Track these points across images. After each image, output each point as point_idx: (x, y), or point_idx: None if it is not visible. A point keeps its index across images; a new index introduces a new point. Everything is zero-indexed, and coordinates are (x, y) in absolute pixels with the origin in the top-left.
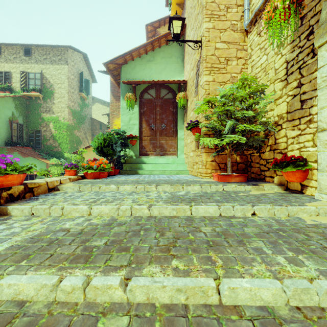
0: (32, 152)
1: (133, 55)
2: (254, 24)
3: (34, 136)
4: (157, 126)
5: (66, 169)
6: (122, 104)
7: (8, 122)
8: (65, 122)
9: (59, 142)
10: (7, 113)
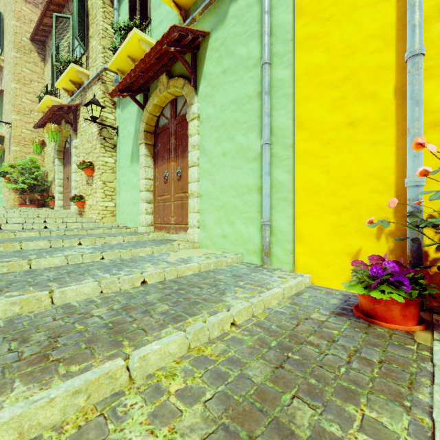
0: None
1: None
2: None
3: None
4: None
5: None
6: None
7: None
8: None
9: None
10: None
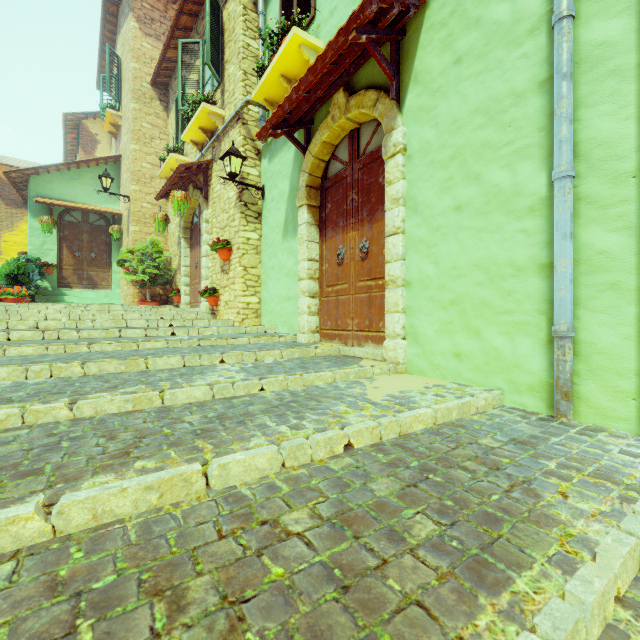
0: None
1: (50, 169)
2: None
3: None
4: (84, 255)
5: None
6: (31, 223)
7: None
8: None
9: None
10: None
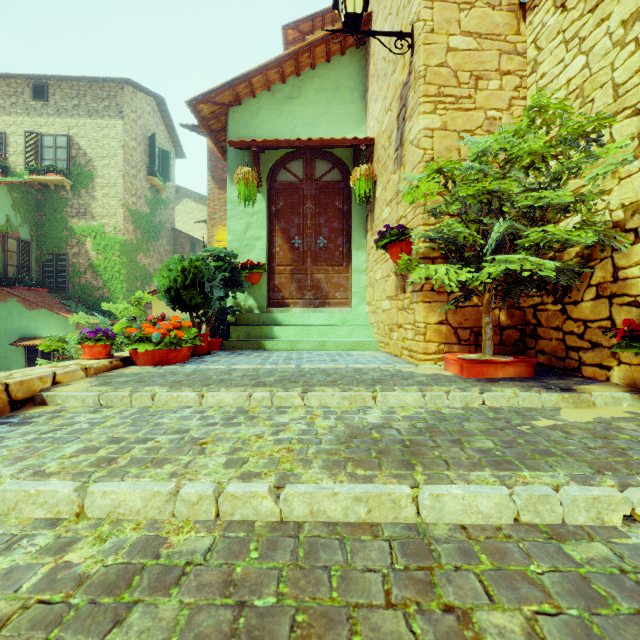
0: (49, 298)
1: (254, 86)
2: None
3: (54, 266)
4: (306, 243)
5: (83, 344)
6: (229, 194)
7: None
8: (117, 236)
9: (104, 279)
10: None
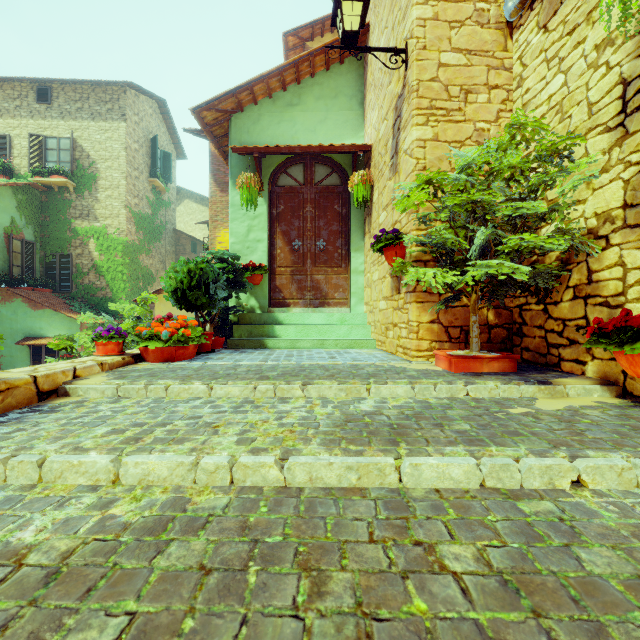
0: (53, 298)
1: (256, 93)
2: (530, 7)
3: (58, 267)
4: (306, 245)
5: (97, 341)
6: (232, 197)
7: (4, 237)
8: (120, 237)
9: (107, 279)
10: (1, 219)
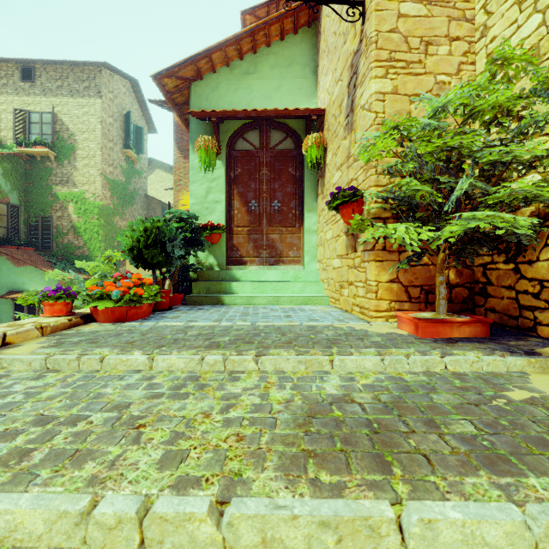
0: (35, 256)
1: (214, 62)
2: None
3: (41, 228)
4: (262, 206)
5: (43, 302)
6: (192, 161)
7: None
8: (96, 202)
9: (84, 239)
10: None
